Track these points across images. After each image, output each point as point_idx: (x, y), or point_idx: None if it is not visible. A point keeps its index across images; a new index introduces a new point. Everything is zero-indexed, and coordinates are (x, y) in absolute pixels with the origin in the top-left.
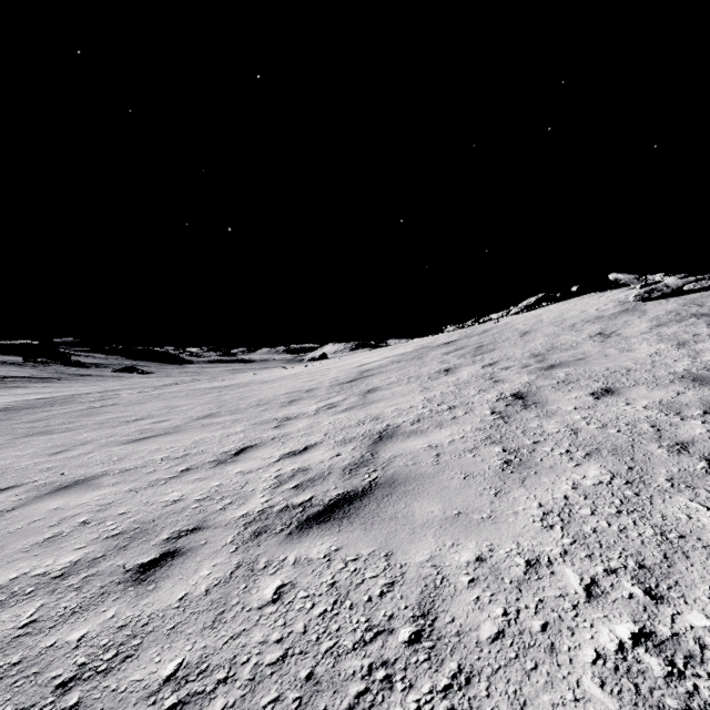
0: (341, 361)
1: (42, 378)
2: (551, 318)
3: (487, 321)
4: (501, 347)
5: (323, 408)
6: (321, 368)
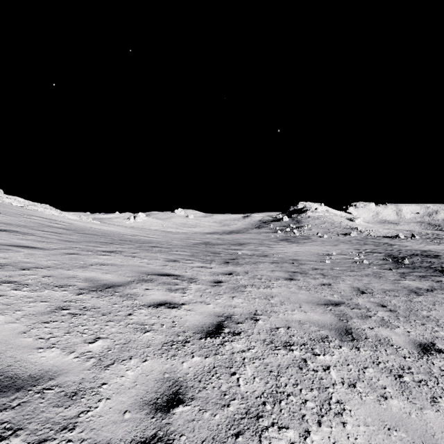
0: None
1: None
2: None
3: None
4: None
5: None
6: None
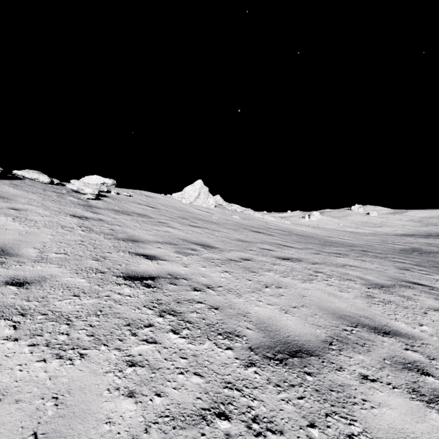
0: None
1: None
2: None
3: None
4: None
5: None
6: None
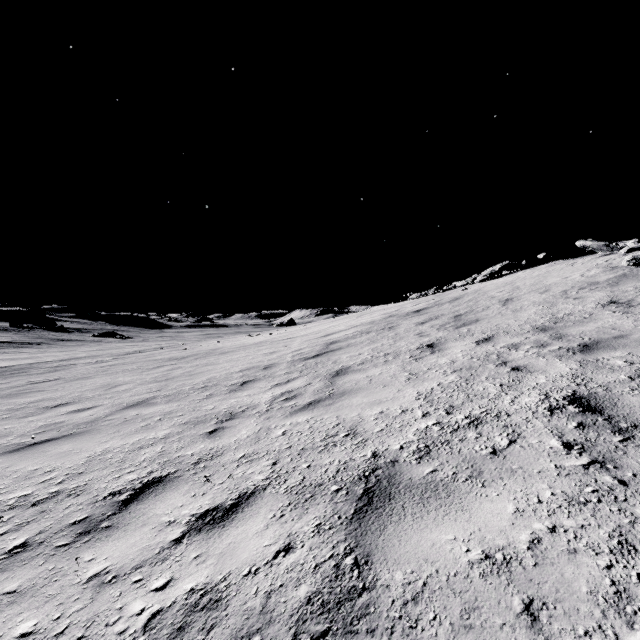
0: (306, 328)
1: (23, 343)
2: (530, 285)
3: (451, 288)
4: (486, 317)
5: (279, 399)
6: (285, 337)
